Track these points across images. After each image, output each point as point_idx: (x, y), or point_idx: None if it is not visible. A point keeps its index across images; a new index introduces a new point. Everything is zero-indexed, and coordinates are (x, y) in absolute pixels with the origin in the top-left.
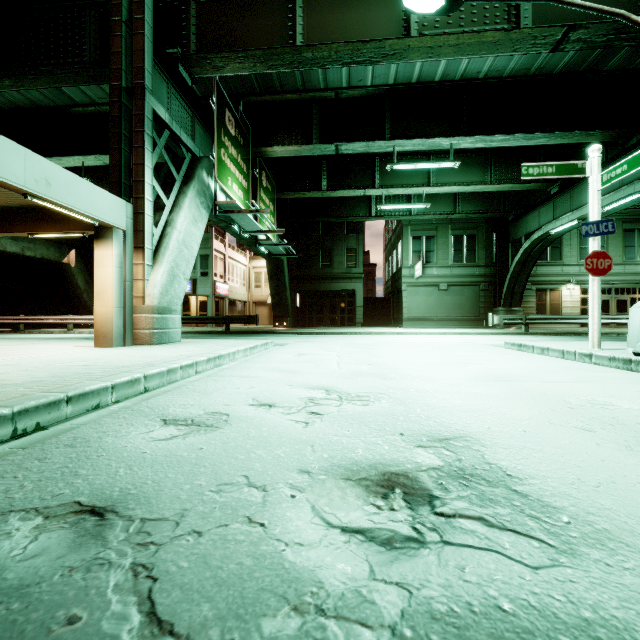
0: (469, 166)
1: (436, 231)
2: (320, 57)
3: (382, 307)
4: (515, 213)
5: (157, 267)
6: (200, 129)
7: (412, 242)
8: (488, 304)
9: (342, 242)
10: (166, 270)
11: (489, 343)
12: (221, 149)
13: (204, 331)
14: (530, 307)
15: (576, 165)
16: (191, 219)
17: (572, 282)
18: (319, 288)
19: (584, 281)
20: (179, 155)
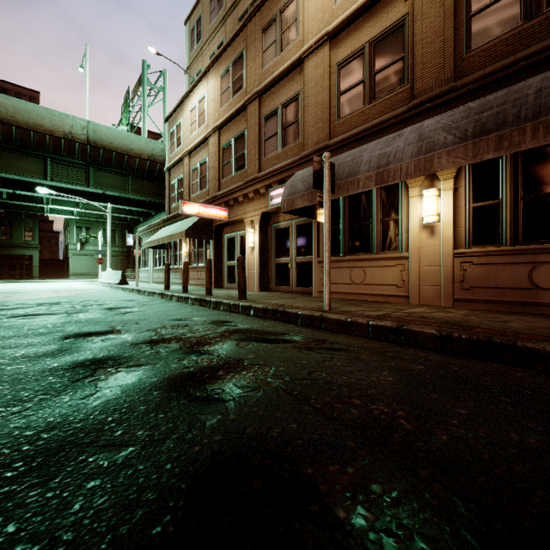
0: None
1: (92, 225)
2: (4, 175)
3: (59, 266)
4: (134, 223)
5: None
6: None
7: (76, 229)
8: (124, 267)
9: (21, 223)
10: None
11: (86, 283)
12: None
13: None
14: None
15: (95, 236)
16: None
17: None
18: None
19: None
20: None
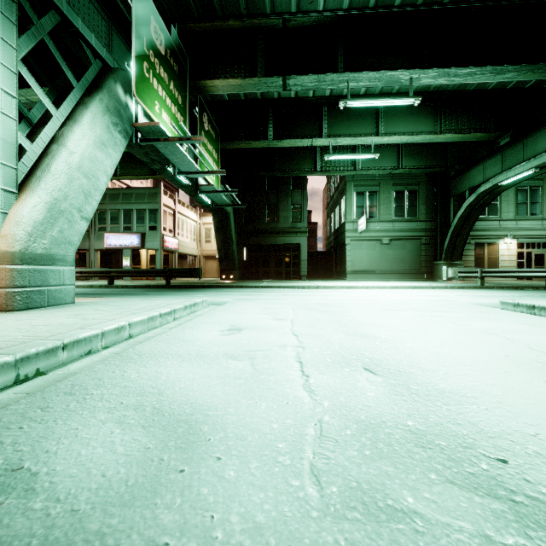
0: (418, 116)
1: (379, 187)
2: None
3: (324, 261)
4: (458, 168)
5: (25, 195)
6: (121, 43)
7: (355, 197)
8: (429, 258)
9: (287, 197)
10: (42, 201)
11: (472, 301)
12: (143, 62)
13: (143, 285)
14: (469, 260)
15: None
16: (95, 140)
17: (510, 236)
18: (265, 242)
19: (521, 235)
20: (87, 64)
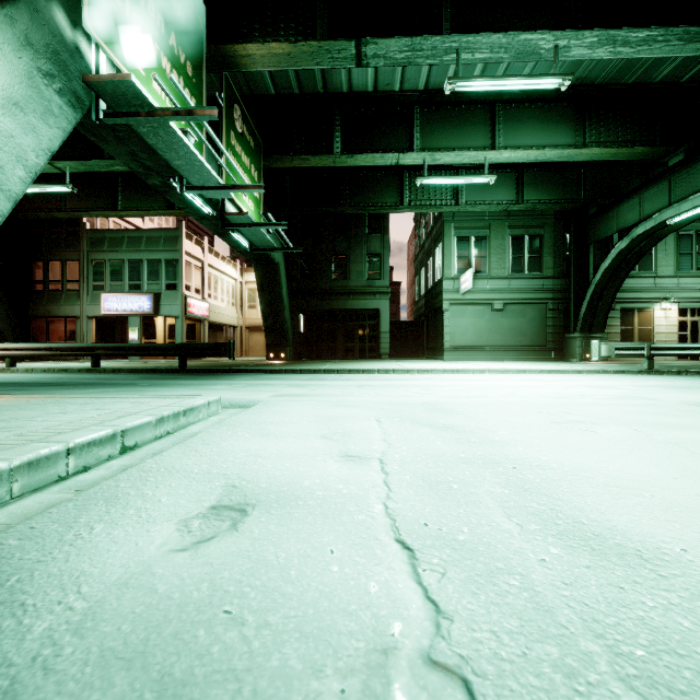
0: (552, 122)
1: (489, 230)
2: None
3: (412, 334)
4: (600, 203)
5: None
6: None
7: (457, 244)
8: (558, 329)
9: (362, 245)
10: None
11: (686, 400)
12: None
13: (145, 368)
14: (613, 333)
15: None
16: None
17: (669, 299)
18: (330, 307)
19: (683, 298)
20: None
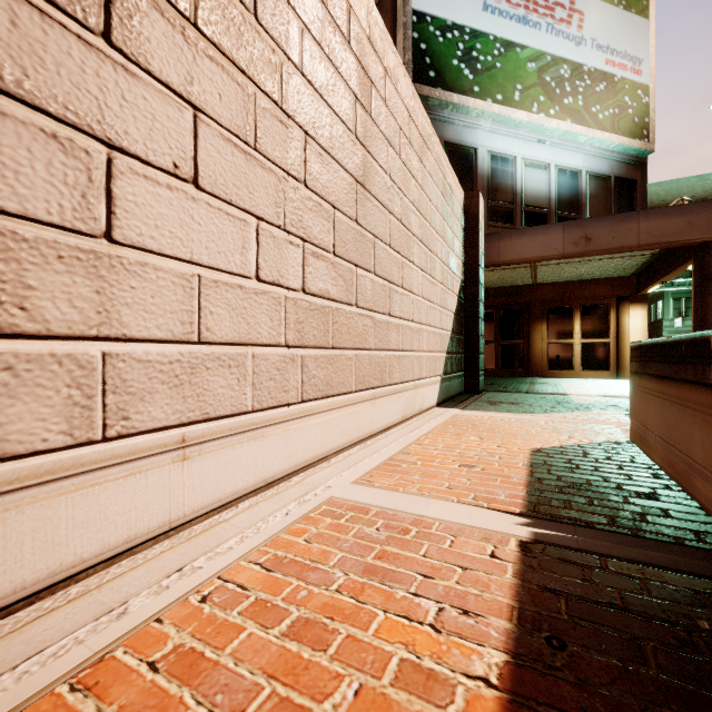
0: None
1: None
2: None
3: None
4: None
5: None
6: None
7: (672, 302)
8: None
9: None
10: None
11: None
12: None
13: None
14: None
15: None
16: None
17: None
18: None
19: None
20: None
